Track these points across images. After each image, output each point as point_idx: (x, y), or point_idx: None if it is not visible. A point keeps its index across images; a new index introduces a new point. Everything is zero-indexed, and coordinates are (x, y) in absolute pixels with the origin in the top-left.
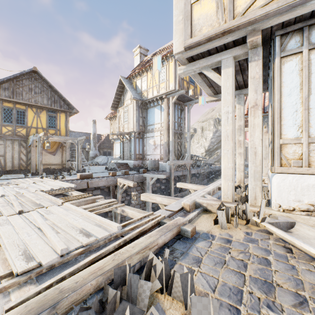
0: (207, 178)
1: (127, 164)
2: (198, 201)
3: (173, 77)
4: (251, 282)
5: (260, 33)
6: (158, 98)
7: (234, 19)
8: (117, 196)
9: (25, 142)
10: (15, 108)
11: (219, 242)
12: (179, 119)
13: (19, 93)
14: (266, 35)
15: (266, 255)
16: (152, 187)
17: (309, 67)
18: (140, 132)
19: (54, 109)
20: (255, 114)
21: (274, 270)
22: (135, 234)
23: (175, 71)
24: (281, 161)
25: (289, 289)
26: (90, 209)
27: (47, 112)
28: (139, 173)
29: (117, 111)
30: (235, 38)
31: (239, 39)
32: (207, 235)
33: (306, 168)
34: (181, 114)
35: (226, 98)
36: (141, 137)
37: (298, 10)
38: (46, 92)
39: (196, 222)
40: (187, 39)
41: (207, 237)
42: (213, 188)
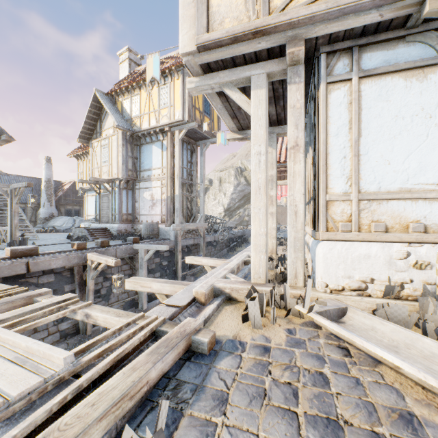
0: (228, 247)
1: (108, 230)
2: (217, 286)
3: (180, 101)
4: (309, 427)
5: (303, 43)
6: (158, 131)
7: (270, 15)
8: (87, 282)
9: None
10: None
11: (252, 354)
12: (190, 164)
13: None
14: (309, 50)
15: (320, 367)
16: (148, 264)
17: (359, 101)
18: (129, 180)
19: None
20: (296, 159)
21: (336, 394)
22: (104, 368)
23: (183, 94)
24: (327, 224)
25: (362, 426)
26: (13, 321)
27: None
28: (126, 243)
29: (91, 146)
30: (271, 44)
31: (275, 48)
32: (234, 343)
33: (356, 233)
34: (192, 158)
35: (257, 132)
36: (132, 187)
37: (349, 20)
38: None
39: (215, 321)
40: (201, 33)
41: (235, 347)
42: (238, 263)
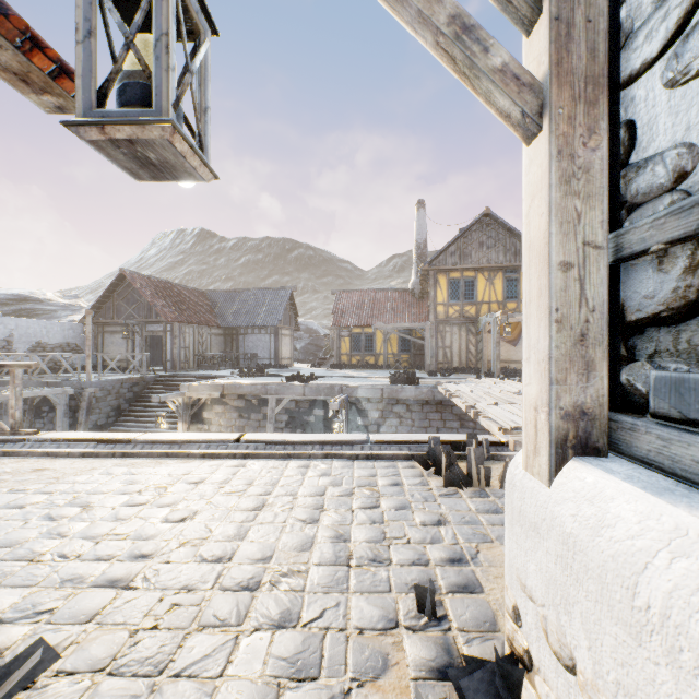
0: None
1: None
2: None
3: None
4: None
5: None
6: None
7: None
8: None
9: (474, 327)
10: (462, 277)
11: None
12: None
13: (467, 254)
14: None
15: None
16: None
17: None
18: None
19: (515, 266)
20: None
21: None
22: None
23: None
24: None
25: None
26: None
27: (503, 275)
28: None
29: None
30: None
31: None
32: None
33: None
34: None
35: None
36: None
37: None
38: (502, 241)
39: None
40: None
41: None
42: None
